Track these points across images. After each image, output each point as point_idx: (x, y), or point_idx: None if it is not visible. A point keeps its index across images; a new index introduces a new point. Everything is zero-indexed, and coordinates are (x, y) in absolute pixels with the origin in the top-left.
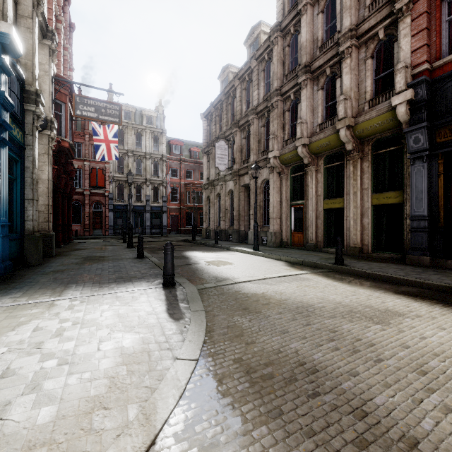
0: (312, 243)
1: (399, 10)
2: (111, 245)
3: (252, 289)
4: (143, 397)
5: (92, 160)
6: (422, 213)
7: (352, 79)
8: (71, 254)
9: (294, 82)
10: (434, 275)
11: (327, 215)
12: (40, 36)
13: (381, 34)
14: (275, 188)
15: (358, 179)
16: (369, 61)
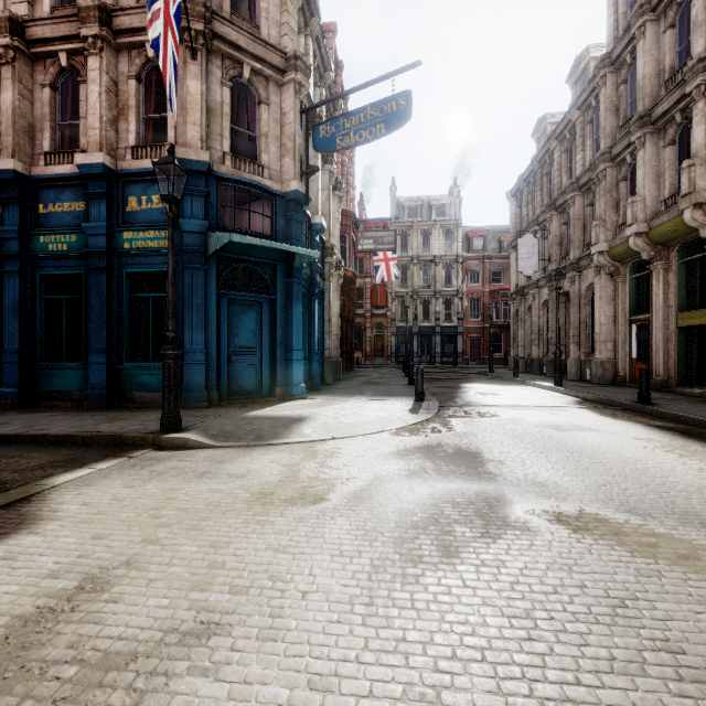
0: (658, 379)
1: None
2: (390, 374)
3: (489, 410)
4: (383, 426)
5: (373, 276)
6: None
7: (705, 131)
8: (354, 379)
9: (628, 139)
10: None
11: (686, 335)
12: (332, 191)
13: None
14: (604, 297)
15: None
16: None
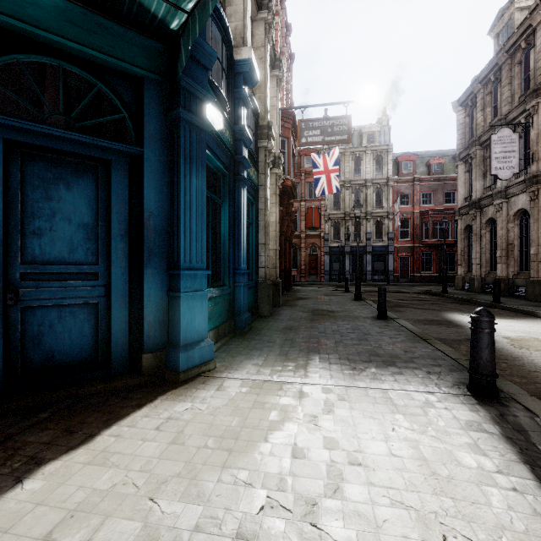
0: None
1: None
2: (333, 295)
3: None
4: None
5: (307, 200)
6: None
7: None
8: (296, 305)
9: None
10: None
11: None
12: (269, 68)
13: None
14: None
15: None
16: None
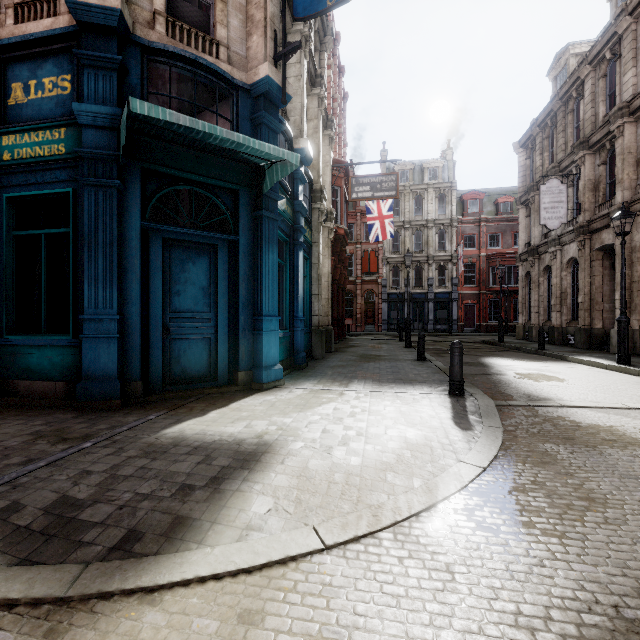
0: None
1: None
2: (386, 343)
3: (590, 419)
4: (426, 477)
5: (363, 242)
6: None
7: None
8: (347, 351)
9: None
10: None
11: None
12: (322, 129)
13: None
14: None
15: None
16: None
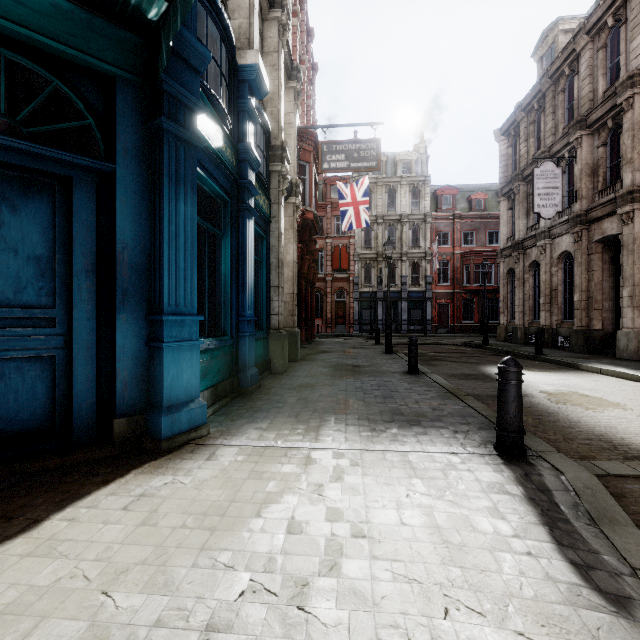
0: None
1: None
2: (362, 347)
3: None
4: None
5: (334, 236)
6: None
7: None
8: (317, 359)
9: None
10: None
11: None
12: (285, 78)
13: None
14: None
15: None
16: None
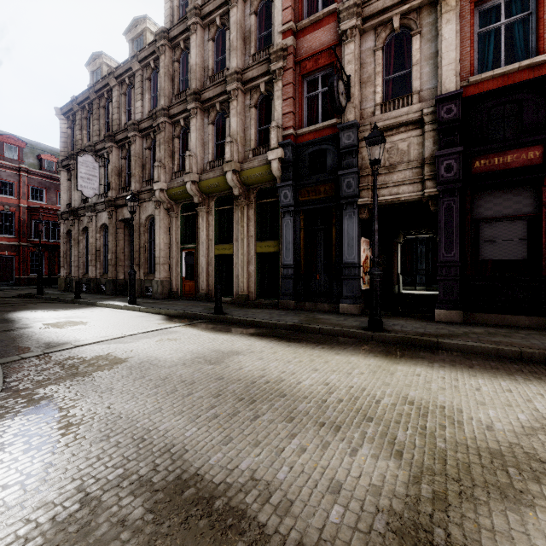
0: (203, 292)
1: (274, 72)
2: None
3: (96, 351)
4: None
5: None
6: (290, 262)
7: (238, 123)
8: None
9: (183, 106)
10: (291, 316)
11: (219, 261)
12: None
13: (263, 88)
14: (163, 227)
15: (245, 226)
16: (253, 109)
